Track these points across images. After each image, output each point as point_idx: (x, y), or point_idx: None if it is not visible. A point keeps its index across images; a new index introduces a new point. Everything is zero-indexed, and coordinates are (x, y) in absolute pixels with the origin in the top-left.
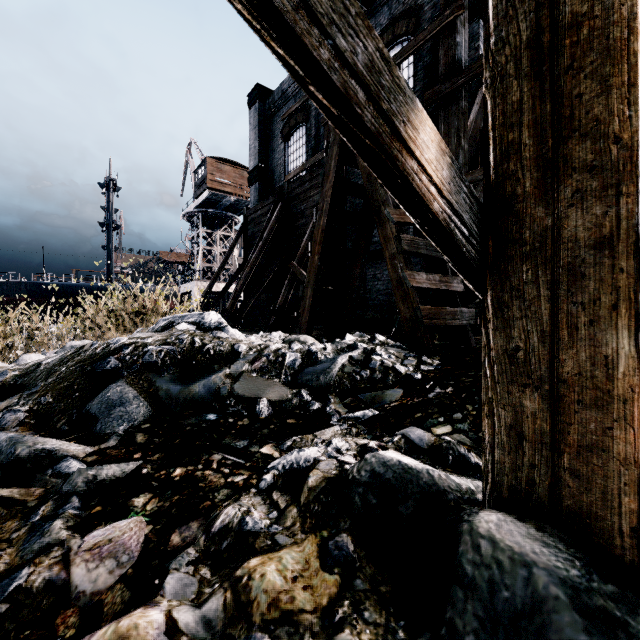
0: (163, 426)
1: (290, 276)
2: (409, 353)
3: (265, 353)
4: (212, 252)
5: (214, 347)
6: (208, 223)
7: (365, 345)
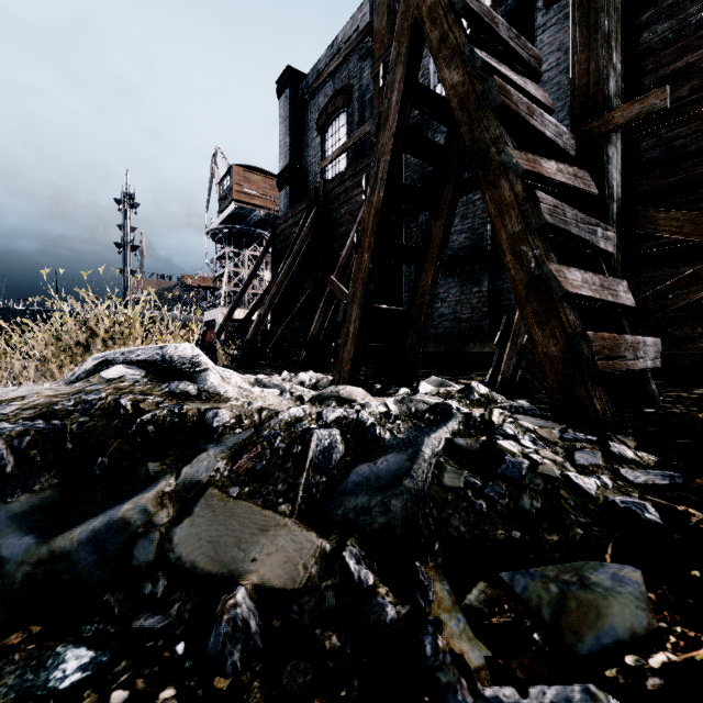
0: None
1: (327, 296)
2: (566, 429)
3: (267, 431)
4: (239, 274)
5: (159, 419)
6: (235, 241)
7: (458, 404)
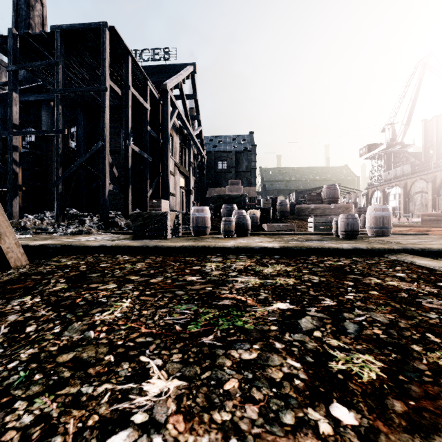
0: None
1: None
2: None
3: None
4: None
5: None
6: None
7: None
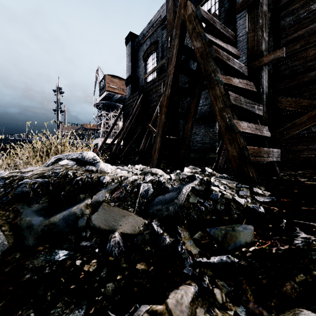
0: (3, 271)
1: (147, 133)
2: (238, 184)
3: (124, 184)
4: (108, 123)
5: (83, 179)
6: (106, 108)
7: (199, 175)
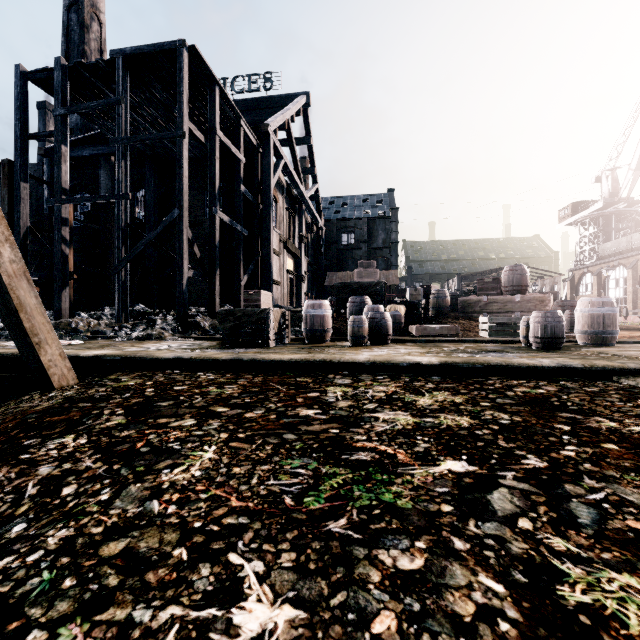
0: None
1: None
2: None
3: None
4: None
5: None
6: None
7: None
